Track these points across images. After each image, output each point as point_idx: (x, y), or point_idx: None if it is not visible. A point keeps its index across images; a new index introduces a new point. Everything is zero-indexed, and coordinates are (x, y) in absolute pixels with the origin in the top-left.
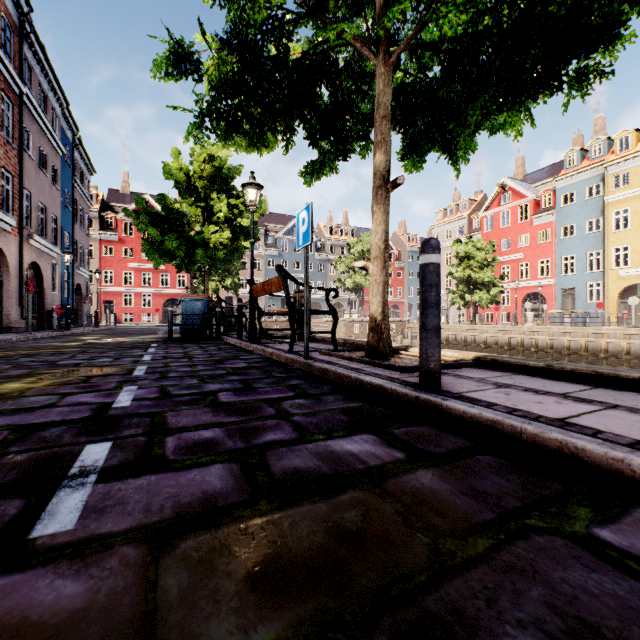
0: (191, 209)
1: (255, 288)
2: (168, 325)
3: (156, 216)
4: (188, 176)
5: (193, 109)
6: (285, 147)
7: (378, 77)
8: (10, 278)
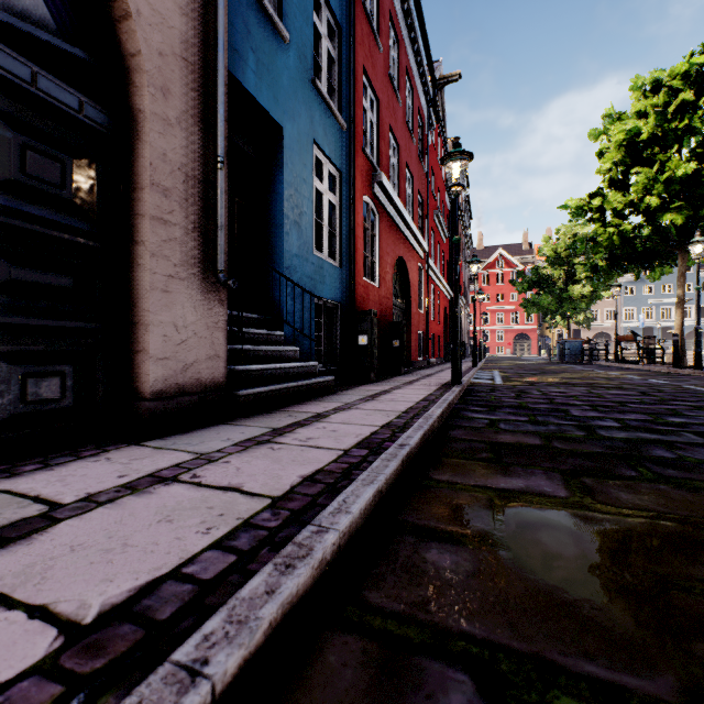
0: (555, 272)
1: (618, 337)
2: (559, 355)
3: (530, 282)
4: (556, 252)
5: (593, 278)
6: (635, 278)
7: (679, 260)
8: (462, 331)
